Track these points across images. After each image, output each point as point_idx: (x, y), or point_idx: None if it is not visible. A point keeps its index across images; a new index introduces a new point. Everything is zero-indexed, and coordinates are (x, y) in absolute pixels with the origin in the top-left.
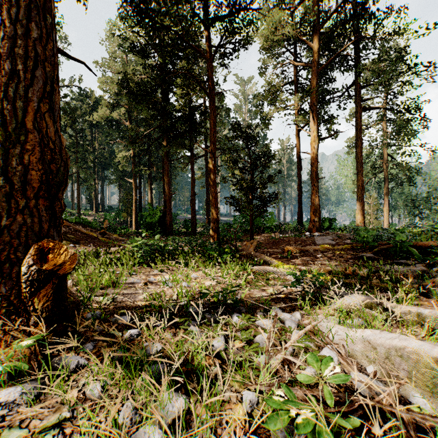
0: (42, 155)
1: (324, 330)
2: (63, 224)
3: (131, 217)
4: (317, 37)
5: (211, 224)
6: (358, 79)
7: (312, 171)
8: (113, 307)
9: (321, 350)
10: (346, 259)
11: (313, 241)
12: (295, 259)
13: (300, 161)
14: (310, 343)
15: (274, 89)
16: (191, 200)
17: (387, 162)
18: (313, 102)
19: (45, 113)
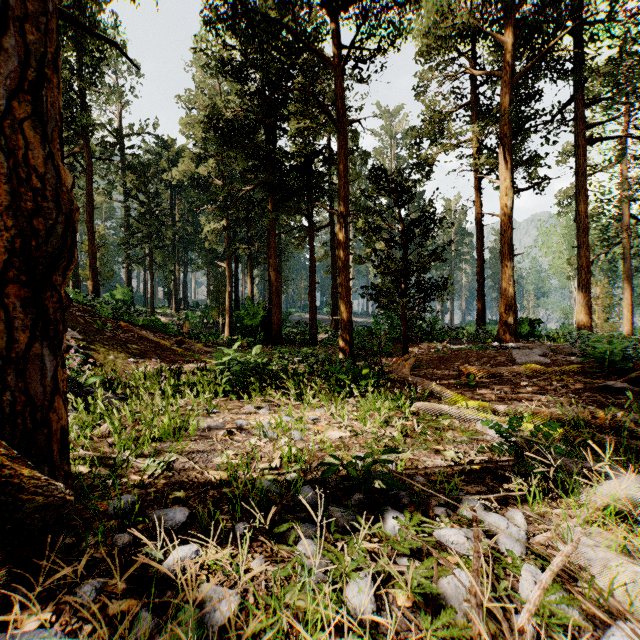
0: (15, 199)
1: (594, 570)
2: (65, 332)
3: (223, 318)
4: (512, 26)
5: (341, 329)
6: (580, 92)
7: (503, 243)
8: (164, 483)
9: (602, 629)
10: (576, 391)
11: (509, 357)
12: (484, 389)
13: (482, 229)
14: (569, 607)
15: (438, 117)
16: (310, 292)
17: (627, 227)
18: (504, 132)
19: (25, 120)
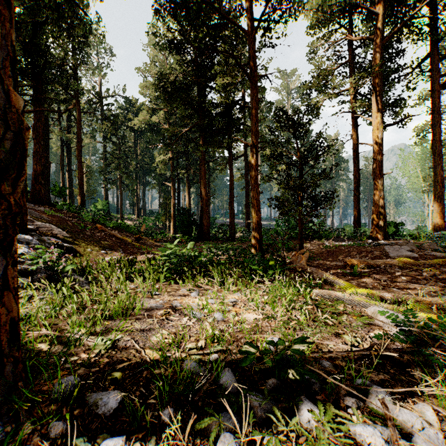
0: None
1: None
2: (16, 235)
3: (169, 222)
4: (382, 1)
5: (253, 230)
6: (435, 50)
7: (375, 165)
8: (107, 362)
9: None
10: (444, 281)
11: (383, 252)
12: (366, 278)
13: (357, 155)
14: None
15: (324, 74)
16: (230, 203)
17: None
18: (376, 82)
19: None
